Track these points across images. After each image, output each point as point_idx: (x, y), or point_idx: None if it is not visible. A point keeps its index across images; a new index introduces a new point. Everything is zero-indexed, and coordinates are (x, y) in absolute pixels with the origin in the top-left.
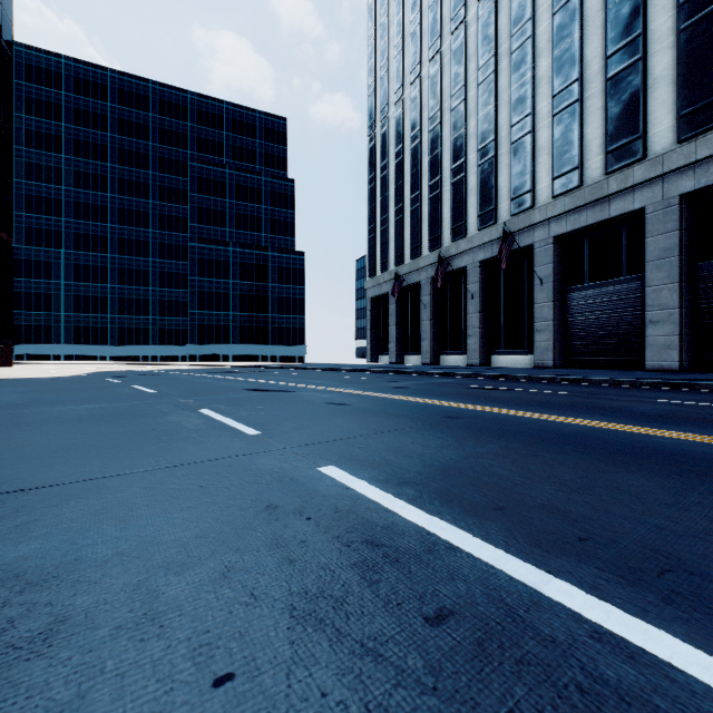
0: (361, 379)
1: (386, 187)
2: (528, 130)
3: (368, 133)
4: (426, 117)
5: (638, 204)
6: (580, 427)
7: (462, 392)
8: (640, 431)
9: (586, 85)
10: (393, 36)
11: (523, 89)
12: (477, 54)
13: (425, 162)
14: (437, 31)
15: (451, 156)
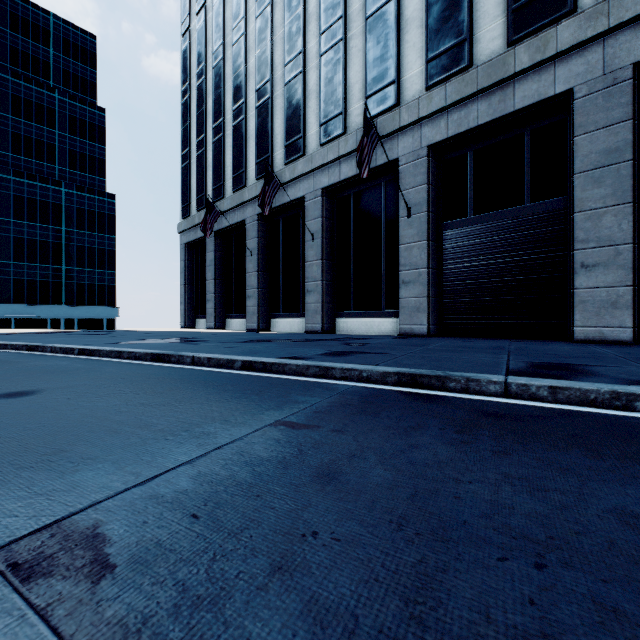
0: None
1: (202, 99)
2: None
3: (181, 31)
4: (252, 0)
5: (563, 84)
6: None
7: None
8: None
9: None
10: None
11: None
12: None
13: (251, 60)
14: None
15: (285, 47)
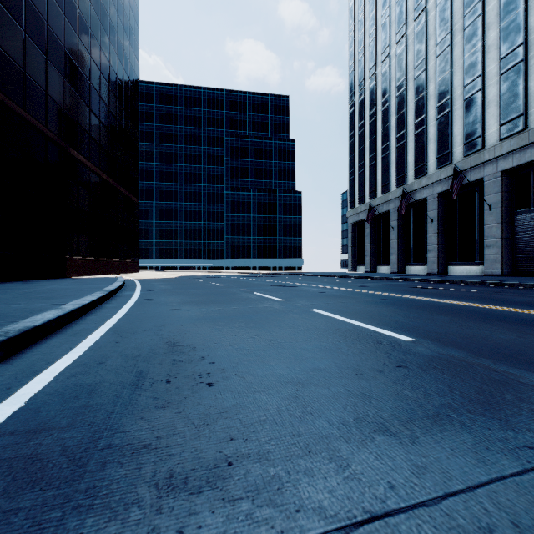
0: (339, 281)
1: (362, 141)
2: (478, 88)
3: (349, 102)
4: (394, 86)
5: None
6: (452, 304)
7: (402, 289)
8: (485, 307)
9: (530, 47)
10: (368, 28)
11: (474, 56)
12: (435, 33)
13: (393, 120)
14: (402, 20)
15: (414, 114)
